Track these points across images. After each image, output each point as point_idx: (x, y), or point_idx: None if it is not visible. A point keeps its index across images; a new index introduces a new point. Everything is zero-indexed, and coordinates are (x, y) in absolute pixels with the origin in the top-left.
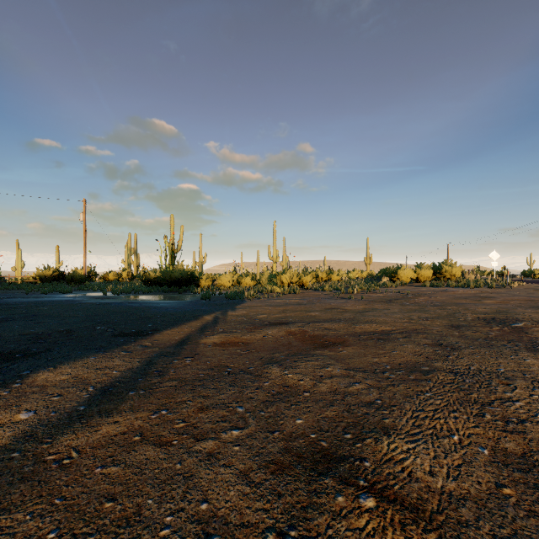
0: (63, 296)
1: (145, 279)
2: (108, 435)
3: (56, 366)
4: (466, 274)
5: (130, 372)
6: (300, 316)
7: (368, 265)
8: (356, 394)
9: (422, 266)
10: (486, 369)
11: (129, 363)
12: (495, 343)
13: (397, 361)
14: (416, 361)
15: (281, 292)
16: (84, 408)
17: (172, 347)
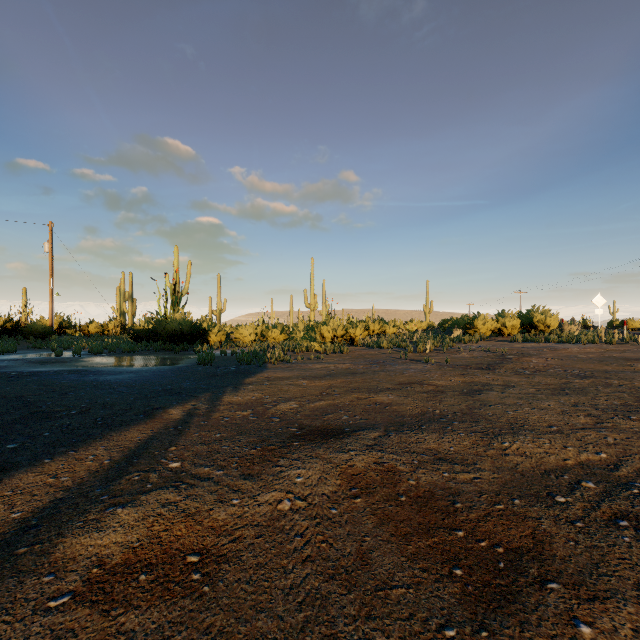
0: None
1: (134, 332)
2: None
3: None
4: (566, 324)
5: None
6: (361, 404)
7: (428, 314)
8: None
9: (506, 315)
10: None
11: None
12: None
13: None
14: None
15: (322, 351)
16: None
17: None
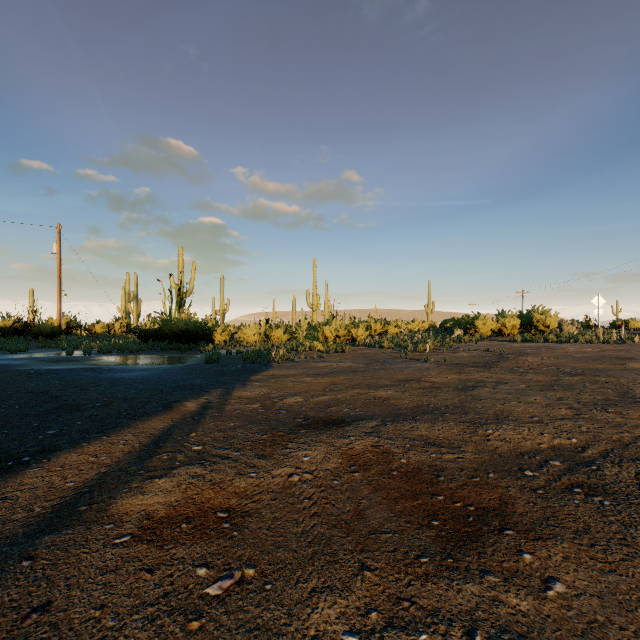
0: (3, 358)
1: (140, 332)
2: None
3: None
4: (565, 324)
5: None
6: (361, 399)
7: (429, 314)
8: None
9: (506, 315)
10: None
11: None
12: None
13: None
14: None
15: (324, 350)
16: None
17: (0, 547)
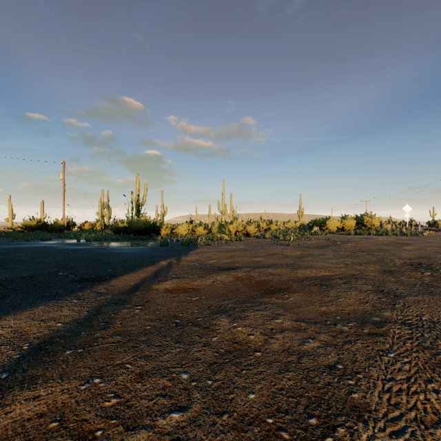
0: (42, 243)
1: (114, 228)
2: (20, 420)
3: (1, 317)
4: (384, 224)
5: (75, 324)
6: (246, 261)
7: (300, 217)
8: (312, 354)
9: (346, 217)
10: (439, 320)
11: (77, 313)
12: (433, 289)
13: (345, 310)
14: (364, 310)
15: (229, 239)
16: (7, 375)
17: (125, 293)
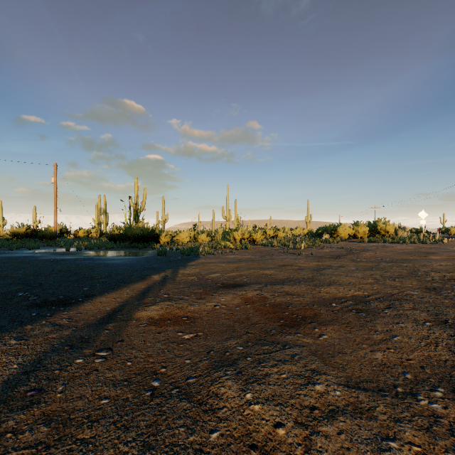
0: (26, 252)
1: (110, 235)
2: None
3: None
4: (399, 231)
5: None
6: (255, 274)
7: (308, 224)
8: None
9: (359, 224)
10: None
11: (0, 369)
12: None
13: (413, 361)
14: (440, 359)
15: (234, 248)
16: None
17: (92, 326)
